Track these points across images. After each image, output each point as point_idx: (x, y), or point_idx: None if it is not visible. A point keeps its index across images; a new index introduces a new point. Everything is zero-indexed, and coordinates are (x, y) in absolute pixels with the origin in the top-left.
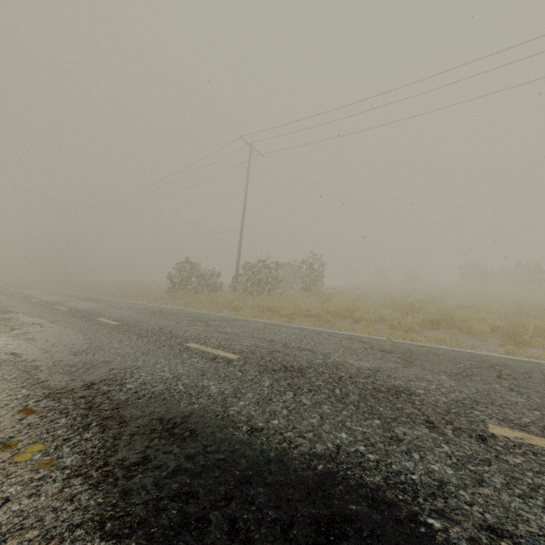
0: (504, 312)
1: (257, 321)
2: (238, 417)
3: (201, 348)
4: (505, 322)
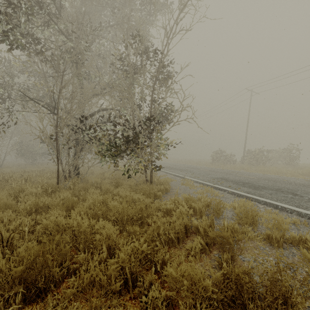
0: None
1: (259, 173)
2: (260, 183)
3: (242, 176)
4: None
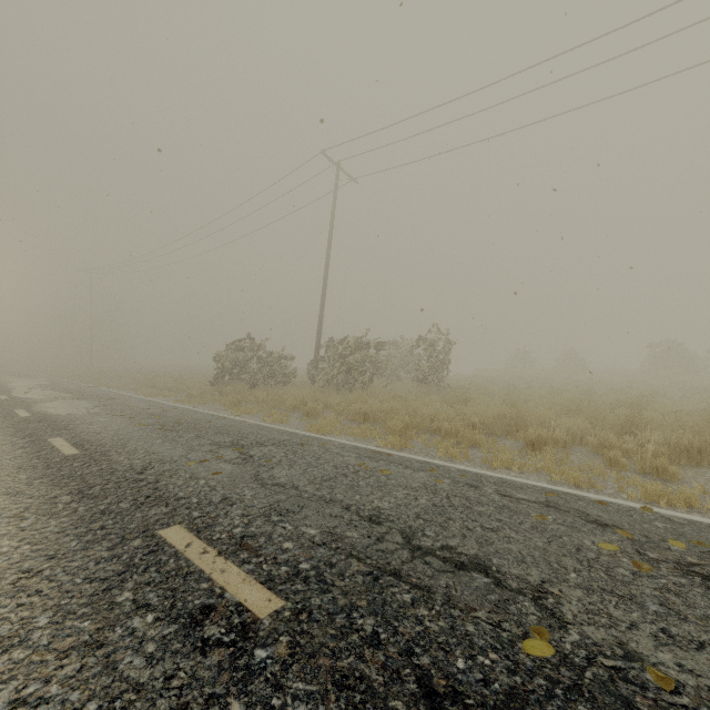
0: None
1: (344, 445)
2: None
3: (189, 553)
4: None
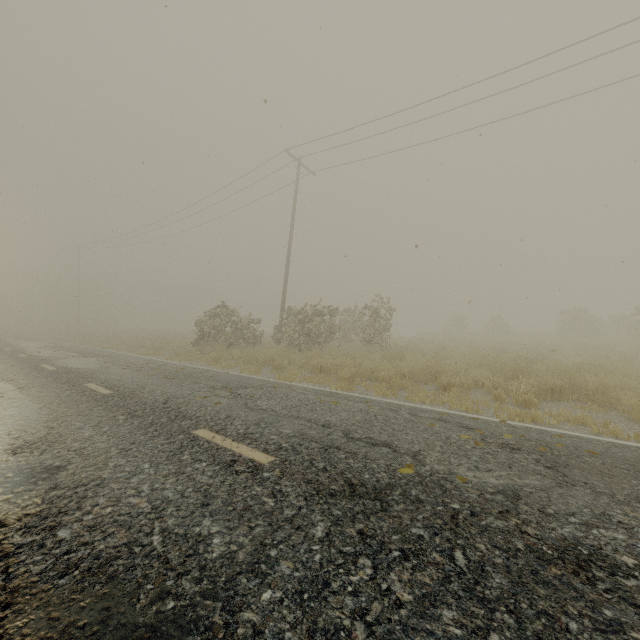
0: None
1: (305, 388)
2: None
3: (215, 440)
4: None
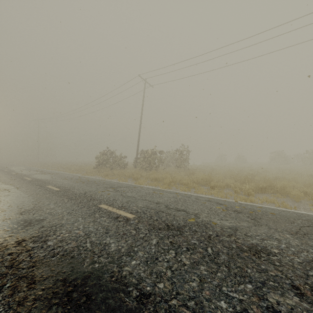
0: (304, 182)
1: (148, 187)
2: (130, 279)
3: (109, 209)
4: (310, 189)
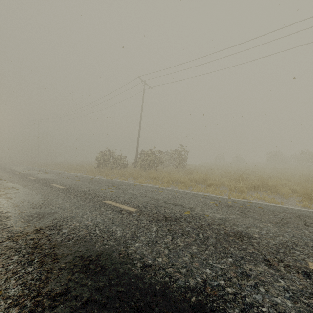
0: (297, 180)
1: (148, 186)
2: (134, 255)
3: (113, 204)
4: (299, 186)
